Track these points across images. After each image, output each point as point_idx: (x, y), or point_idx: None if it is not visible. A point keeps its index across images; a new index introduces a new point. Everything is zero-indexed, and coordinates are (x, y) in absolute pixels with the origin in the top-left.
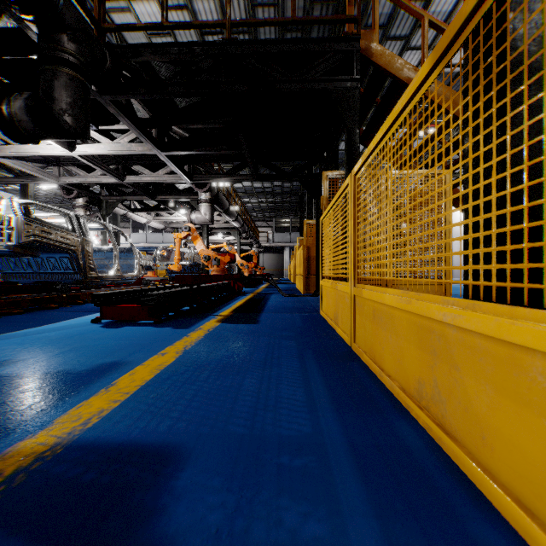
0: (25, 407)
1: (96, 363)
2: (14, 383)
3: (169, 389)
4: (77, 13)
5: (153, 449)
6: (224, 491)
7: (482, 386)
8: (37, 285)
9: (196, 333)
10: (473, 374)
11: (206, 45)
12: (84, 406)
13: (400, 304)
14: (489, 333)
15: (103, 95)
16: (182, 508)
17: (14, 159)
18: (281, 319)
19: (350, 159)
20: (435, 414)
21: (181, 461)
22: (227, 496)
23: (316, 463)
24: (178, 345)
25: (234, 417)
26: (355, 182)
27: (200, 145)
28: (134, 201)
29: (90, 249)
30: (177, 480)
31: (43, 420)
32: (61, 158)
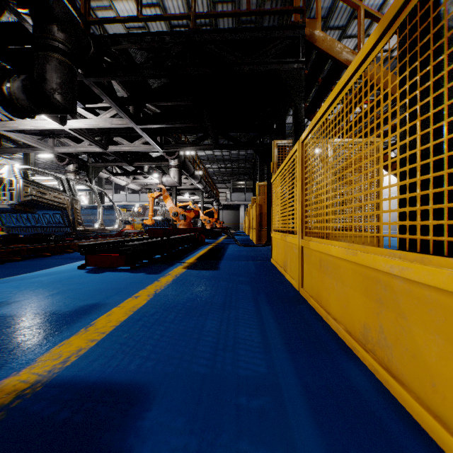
0: (13, 345)
1: (79, 304)
2: (7, 323)
3: (140, 329)
4: (65, 7)
5: (123, 387)
6: (187, 433)
7: (431, 335)
8: (35, 237)
9: (165, 279)
10: (422, 323)
11: (174, 34)
12: (65, 345)
13: (346, 256)
14: (440, 287)
15: (88, 77)
16: (147, 451)
17: (17, 132)
18: (238, 266)
19: (296, 129)
20: (381, 357)
21: (148, 400)
22: (189, 437)
23: (272, 404)
24: (150, 289)
25: (196, 357)
26: (302, 148)
27: (170, 119)
28: (115, 167)
29: (78, 207)
30: (144, 420)
31: (27, 358)
32: (55, 131)
